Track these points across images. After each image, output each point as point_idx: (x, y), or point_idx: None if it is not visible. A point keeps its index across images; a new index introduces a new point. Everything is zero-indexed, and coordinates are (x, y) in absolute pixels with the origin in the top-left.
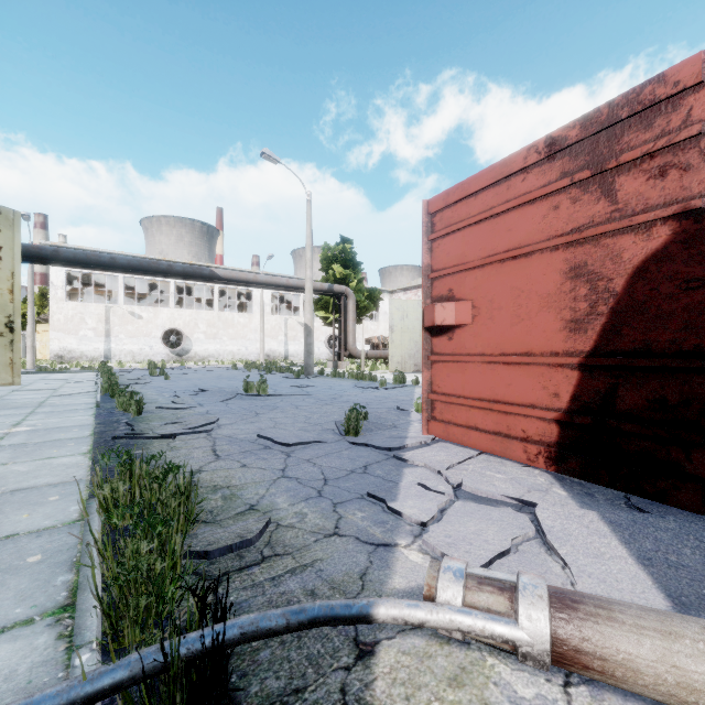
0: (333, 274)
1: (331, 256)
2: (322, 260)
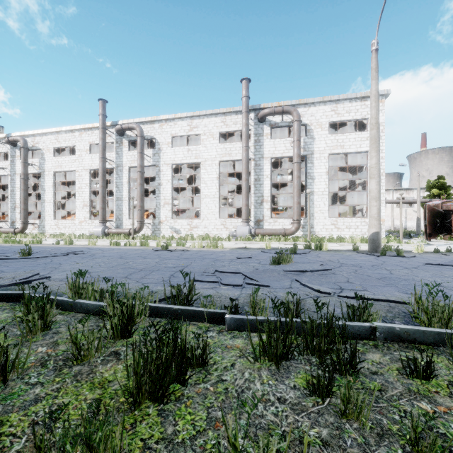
0: (432, 193)
1: (431, 185)
2: (426, 187)
